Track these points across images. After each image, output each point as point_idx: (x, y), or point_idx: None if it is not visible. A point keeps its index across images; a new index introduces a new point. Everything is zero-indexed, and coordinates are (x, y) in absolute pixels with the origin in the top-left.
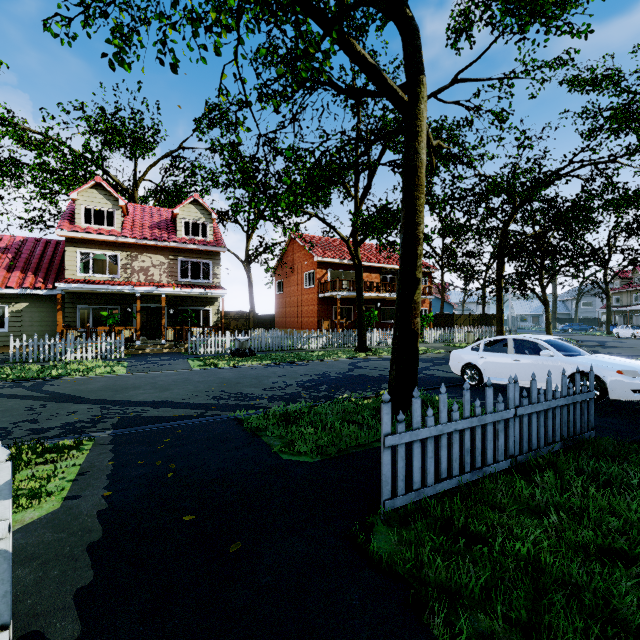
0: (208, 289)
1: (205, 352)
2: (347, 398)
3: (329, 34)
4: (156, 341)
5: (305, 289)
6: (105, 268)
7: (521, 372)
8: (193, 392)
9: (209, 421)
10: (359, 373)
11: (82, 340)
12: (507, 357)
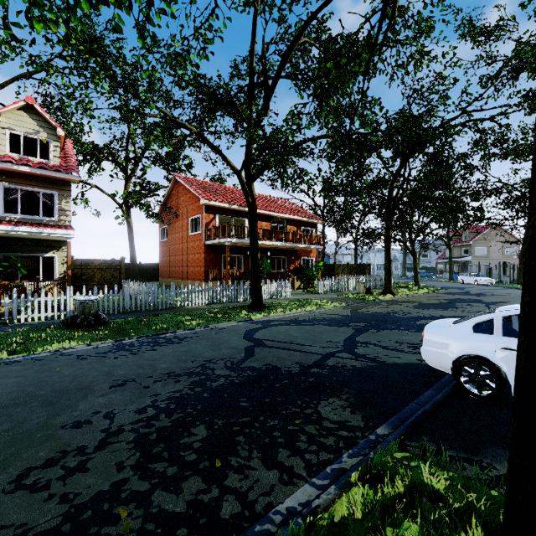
0: (43, 227)
1: (28, 319)
2: None
3: None
4: None
5: (190, 236)
6: None
7: None
8: None
9: None
10: (264, 362)
11: None
12: None
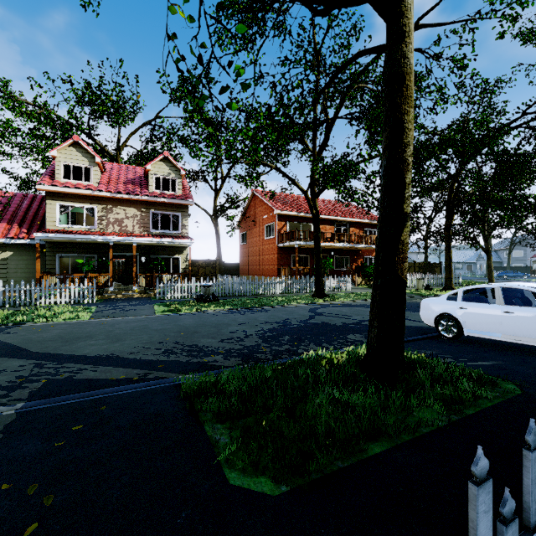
0: (176, 239)
1: (172, 297)
2: (313, 356)
3: None
4: (130, 286)
5: (266, 240)
6: (86, 221)
7: (515, 326)
8: (145, 344)
9: (148, 389)
10: (321, 321)
11: (61, 286)
12: (495, 308)
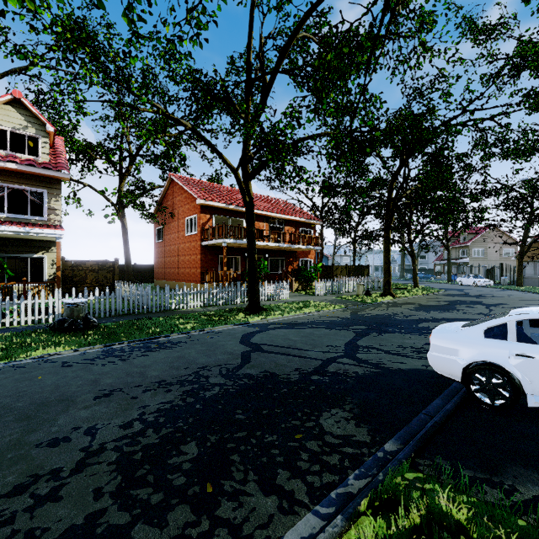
0: (30, 227)
1: (14, 323)
2: None
3: None
4: None
5: (186, 236)
6: None
7: None
8: None
9: None
10: (261, 369)
11: None
12: None
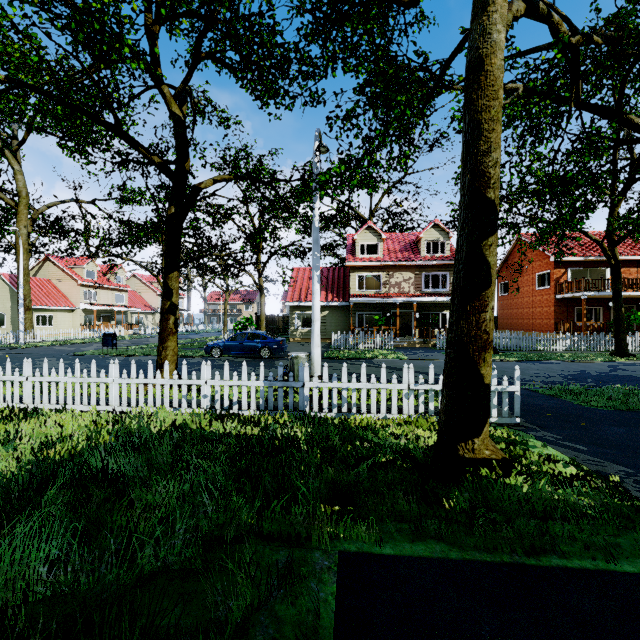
0: (449, 297)
1: None
2: (620, 387)
3: (607, 118)
4: (405, 338)
5: (537, 290)
6: (365, 284)
7: None
8: None
9: None
10: (624, 374)
11: (359, 336)
12: None
